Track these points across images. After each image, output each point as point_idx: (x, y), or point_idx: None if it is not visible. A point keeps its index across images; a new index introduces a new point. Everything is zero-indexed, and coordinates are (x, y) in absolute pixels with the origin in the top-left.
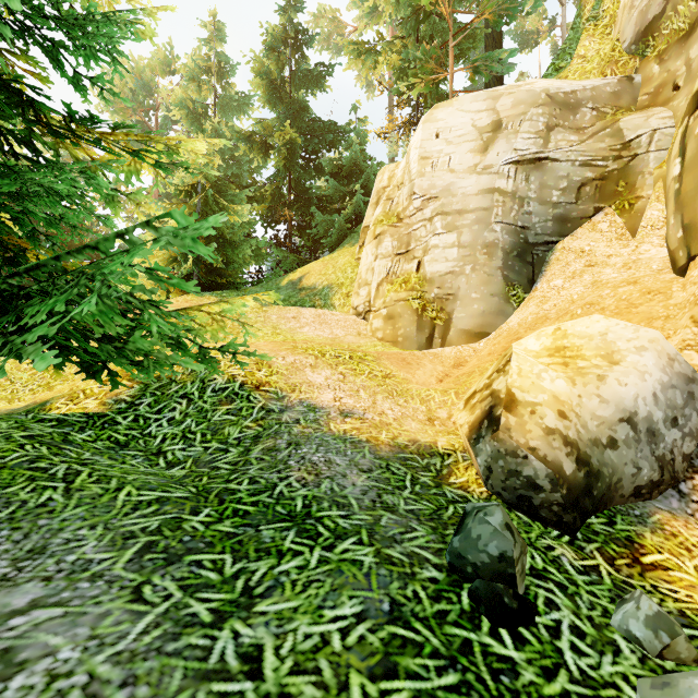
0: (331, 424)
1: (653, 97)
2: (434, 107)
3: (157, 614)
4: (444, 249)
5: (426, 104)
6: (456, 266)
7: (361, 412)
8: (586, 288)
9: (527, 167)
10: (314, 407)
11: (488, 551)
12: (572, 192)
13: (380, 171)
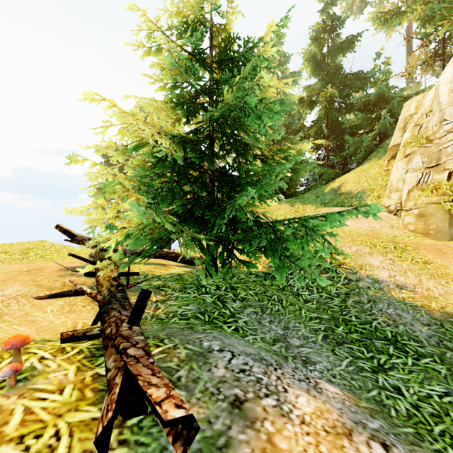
0: (391, 292)
1: None
2: None
3: (347, 362)
4: None
5: (452, 35)
6: None
7: (412, 287)
8: None
9: None
10: (377, 280)
11: None
12: None
13: (406, 103)
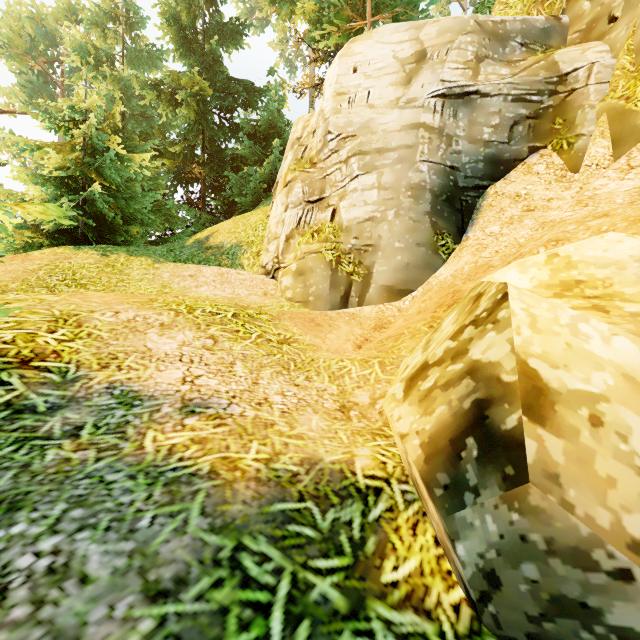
0: (148, 434)
1: (586, 34)
2: (351, 40)
3: None
4: (362, 192)
5: None
6: (376, 211)
7: (223, 403)
8: (534, 230)
9: (455, 101)
10: (134, 396)
11: None
12: (504, 130)
13: (294, 123)
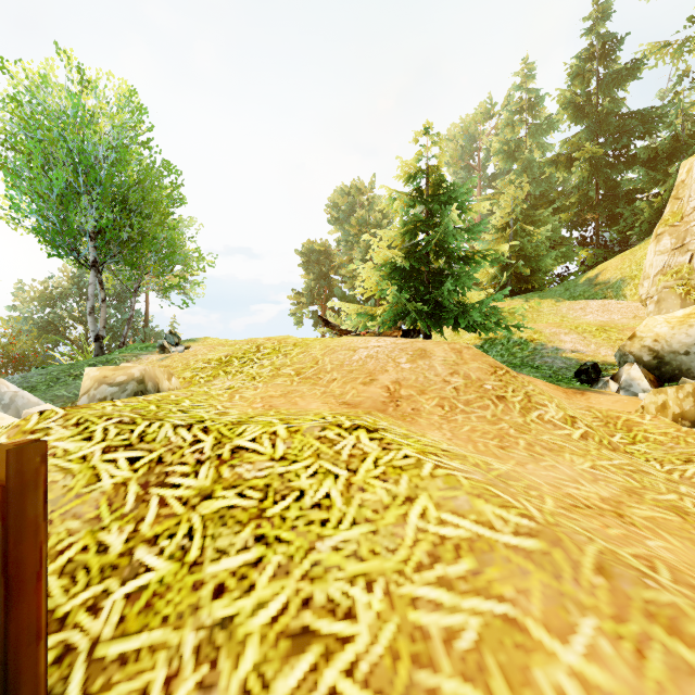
0: (563, 354)
1: None
2: None
3: None
4: None
5: None
6: None
7: (583, 352)
8: None
9: None
10: (559, 349)
11: (584, 370)
12: None
13: (682, 164)
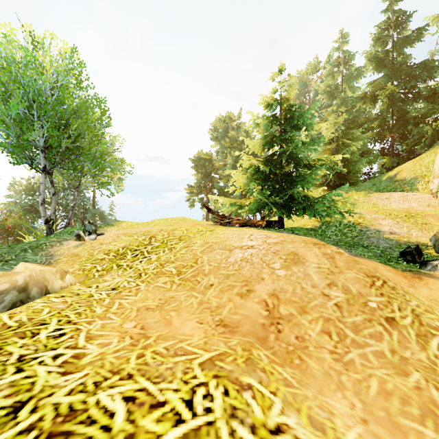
0: (384, 235)
1: None
2: None
3: None
4: None
5: None
6: None
7: (399, 233)
8: None
9: None
10: (379, 231)
11: (408, 252)
12: None
13: None
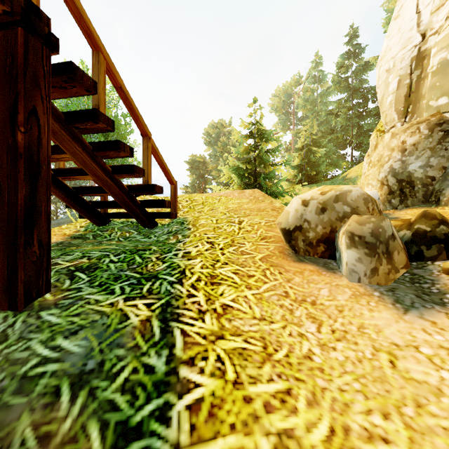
0: None
1: None
2: None
3: None
4: None
5: None
6: None
7: None
8: None
9: None
10: None
11: None
12: None
13: None
